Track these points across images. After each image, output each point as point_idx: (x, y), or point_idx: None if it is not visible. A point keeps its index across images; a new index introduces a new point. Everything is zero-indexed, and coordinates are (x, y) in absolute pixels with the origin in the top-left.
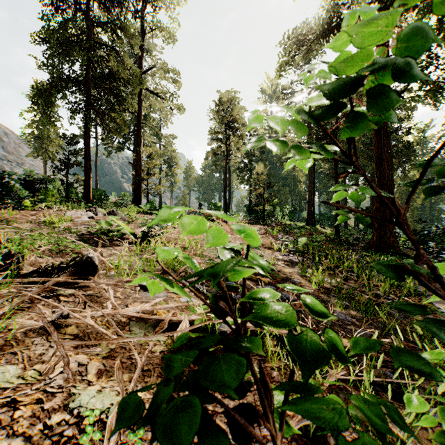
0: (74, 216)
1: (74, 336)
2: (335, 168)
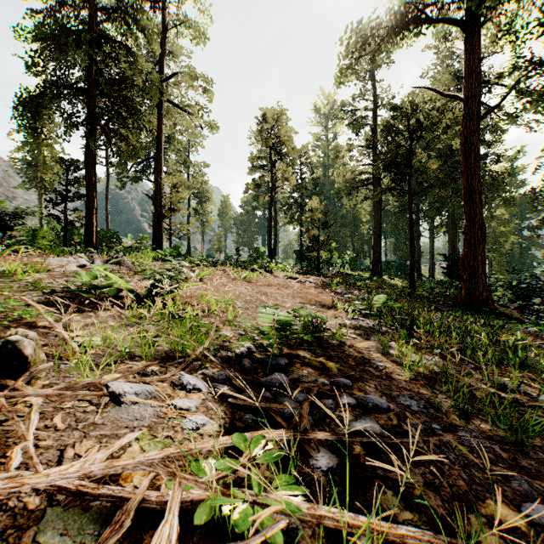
0: (55, 264)
1: None
2: (409, 203)
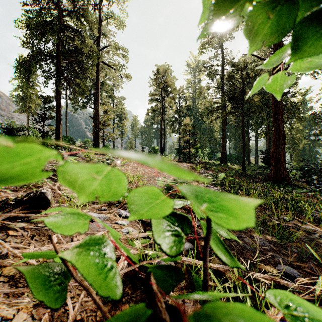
0: None
1: (10, 278)
2: (242, 121)
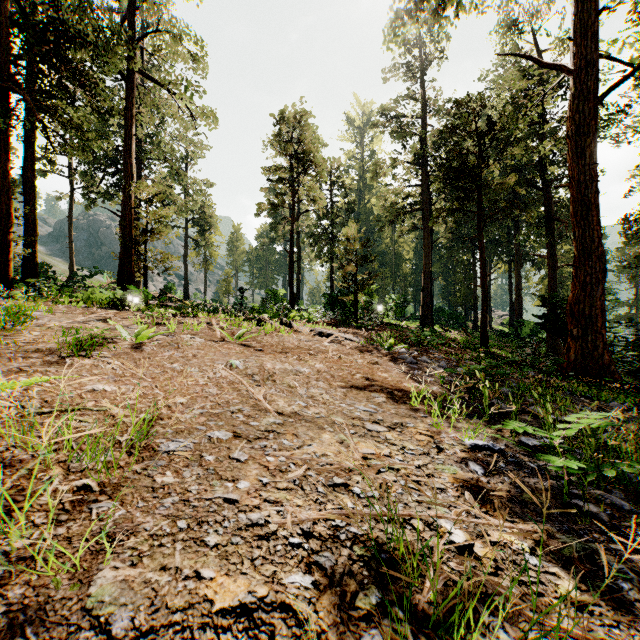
0: None
1: None
2: (480, 230)
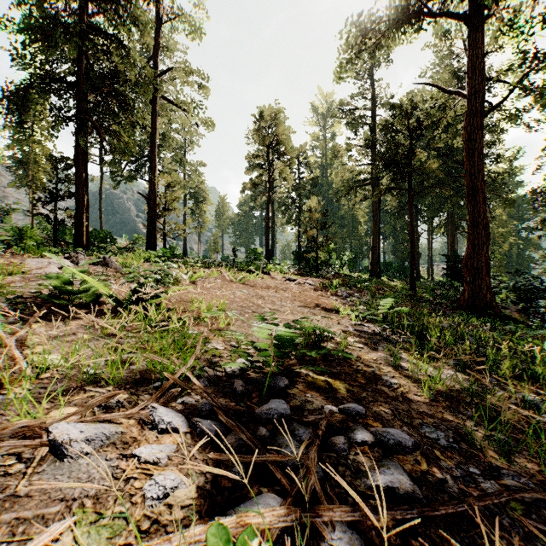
0: (32, 266)
1: None
2: (410, 203)
